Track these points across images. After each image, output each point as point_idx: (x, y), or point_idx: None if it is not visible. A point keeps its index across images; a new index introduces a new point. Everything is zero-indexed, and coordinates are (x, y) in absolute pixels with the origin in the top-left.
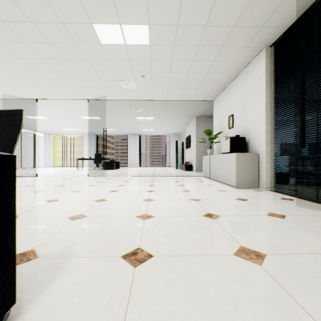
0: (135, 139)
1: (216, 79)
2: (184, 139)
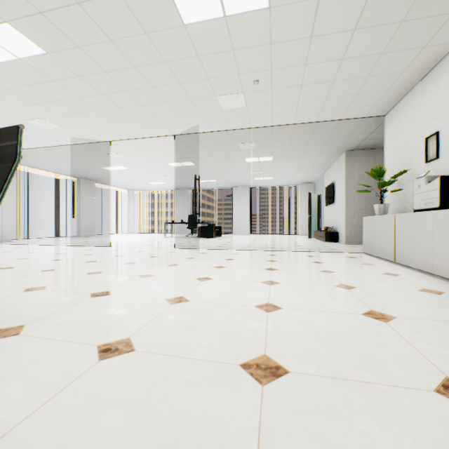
0: (243, 193)
1: (399, 66)
2: (322, 190)
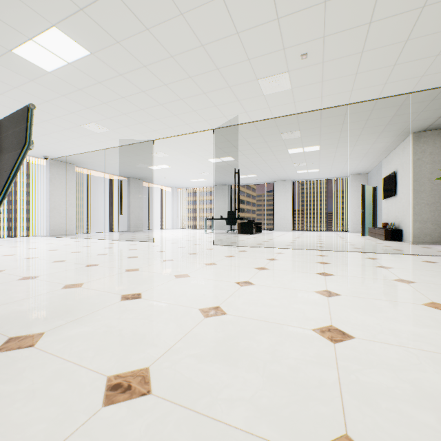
0: (285, 187)
1: None
2: (379, 181)
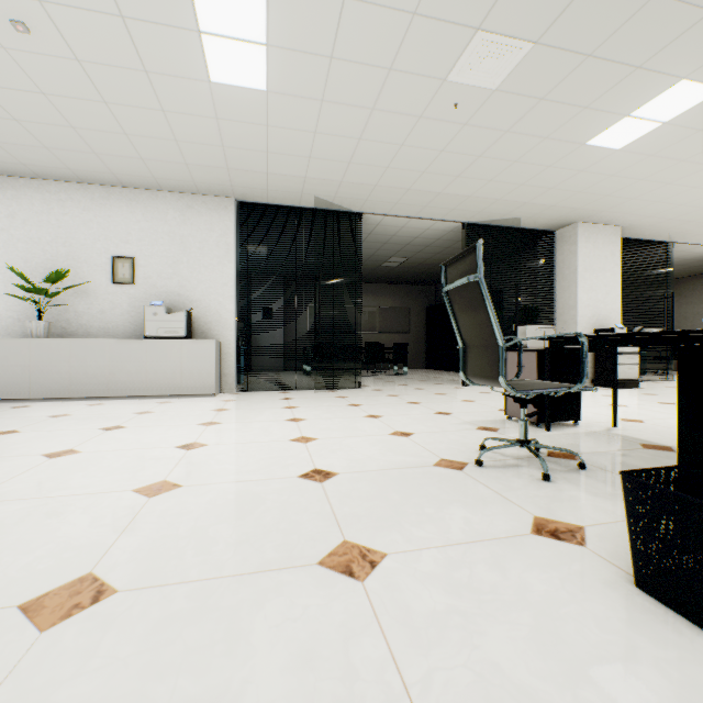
0: None
1: (123, 170)
2: None
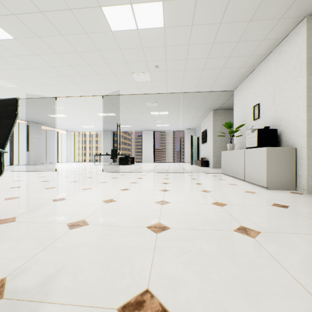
0: (149, 134)
1: (239, 64)
2: (200, 134)
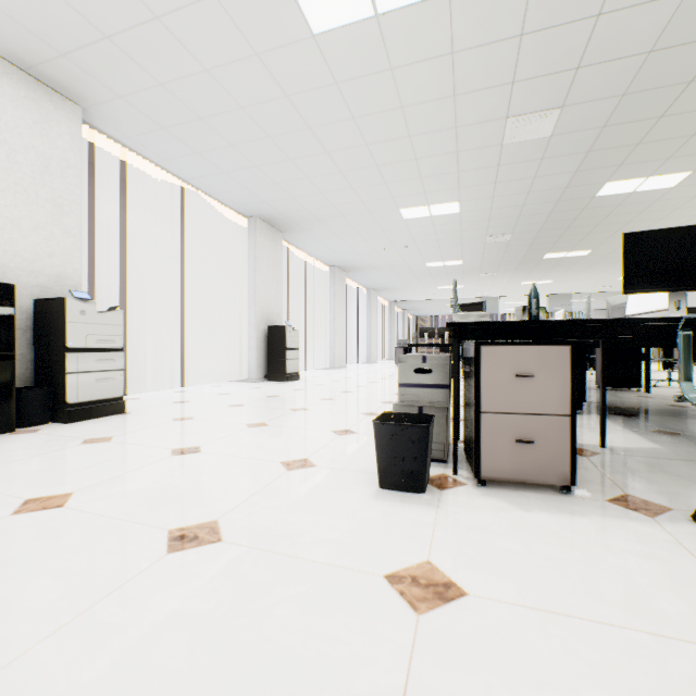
0: None
1: None
2: None
